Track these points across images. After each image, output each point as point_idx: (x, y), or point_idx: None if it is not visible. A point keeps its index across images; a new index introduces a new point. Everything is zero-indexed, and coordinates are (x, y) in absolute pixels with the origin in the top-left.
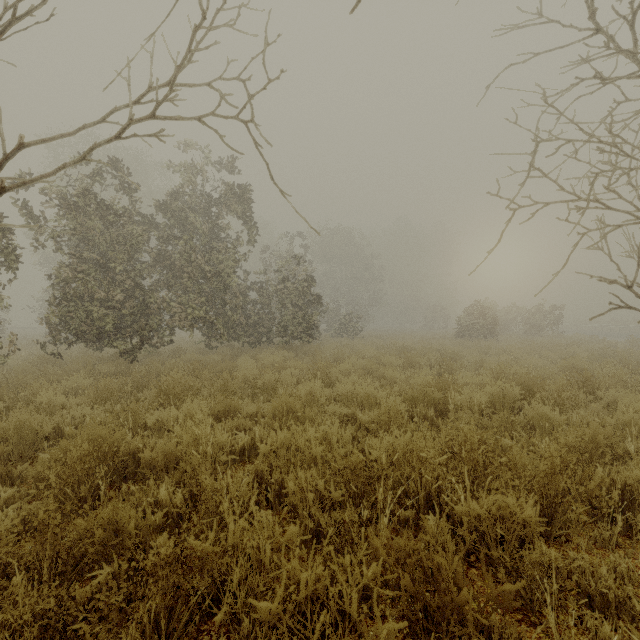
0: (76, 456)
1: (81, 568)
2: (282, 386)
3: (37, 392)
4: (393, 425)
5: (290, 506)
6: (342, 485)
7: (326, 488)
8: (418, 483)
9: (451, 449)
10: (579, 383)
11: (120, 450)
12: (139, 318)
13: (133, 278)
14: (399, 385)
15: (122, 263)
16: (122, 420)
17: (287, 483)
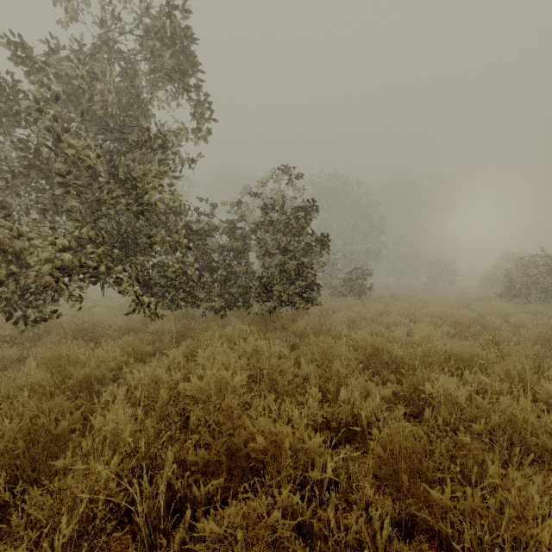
0: None
1: None
2: None
3: None
4: None
5: None
6: None
7: None
8: None
9: None
10: None
11: None
12: None
13: None
14: None
15: None
16: None
17: None
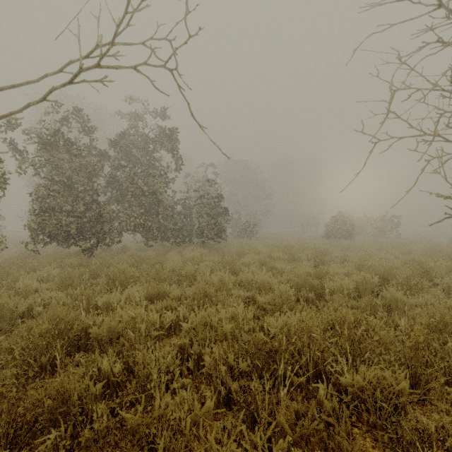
0: (38, 333)
1: (34, 431)
2: (200, 275)
3: (17, 280)
4: (285, 307)
5: (206, 372)
6: (248, 358)
7: (234, 358)
8: (307, 354)
9: (331, 326)
10: (420, 273)
11: (74, 327)
12: (96, 224)
13: (91, 195)
14: (286, 274)
15: (83, 184)
16: (79, 302)
17: (204, 353)
